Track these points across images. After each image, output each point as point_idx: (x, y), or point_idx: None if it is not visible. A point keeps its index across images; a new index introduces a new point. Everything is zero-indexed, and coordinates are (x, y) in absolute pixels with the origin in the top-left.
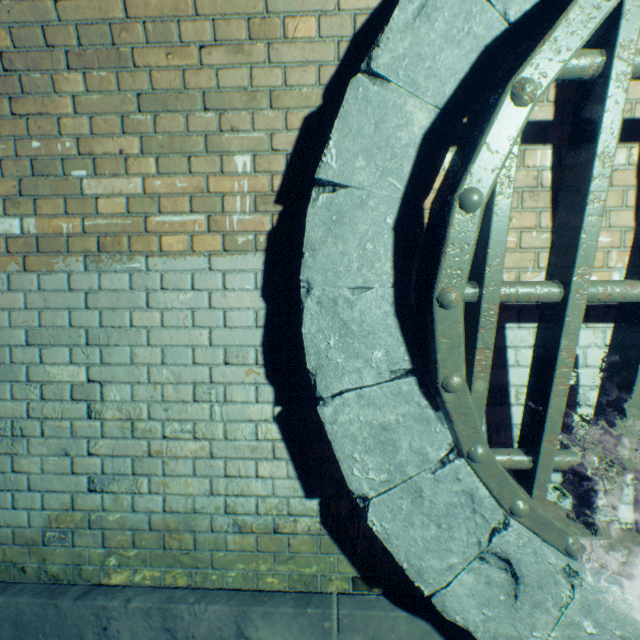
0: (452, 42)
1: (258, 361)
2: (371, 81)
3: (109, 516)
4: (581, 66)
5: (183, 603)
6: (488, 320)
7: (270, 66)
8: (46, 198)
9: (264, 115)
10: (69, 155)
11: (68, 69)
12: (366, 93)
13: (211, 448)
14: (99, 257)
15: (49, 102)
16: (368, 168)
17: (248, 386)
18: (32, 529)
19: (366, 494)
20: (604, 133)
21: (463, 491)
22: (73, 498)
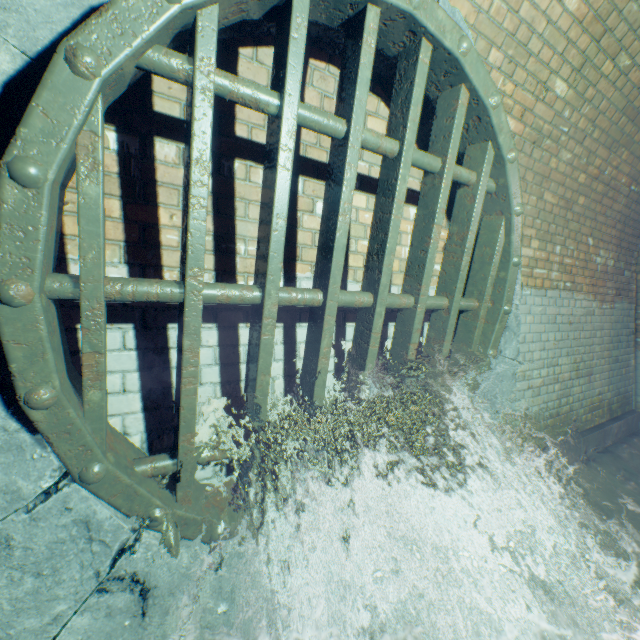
0: None
1: None
2: None
3: None
4: (171, 66)
5: None
6: (94, 320)
7: None
8: None
9: None
10: None
11: None
12: None
13: None
14: None
15: None
16: None
17: None
18: None
19: None
20: (197, 141)
21: (76, 521)
22: None
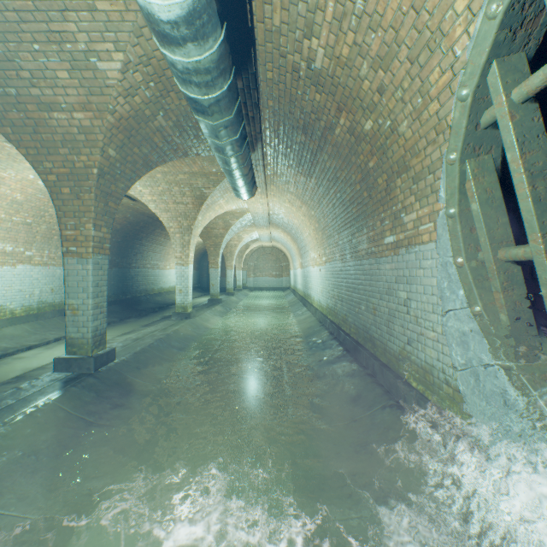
0: None
1: None
2: None
3: (411, 356)
4: (491, 116)
5: (422, 401)
6: (491, 273)
7: (445, 143)
8: (396, 227)
9: None
10: (400, 209)
11: (396, 178)
12: None
13: (437, 337)
14: (407, 247)
15: (395, 192)
16: None
17: None
18: (396, 353)
19: (456, 367)
20: (507, 149)
21: (499, 386)
22: (404, 345)
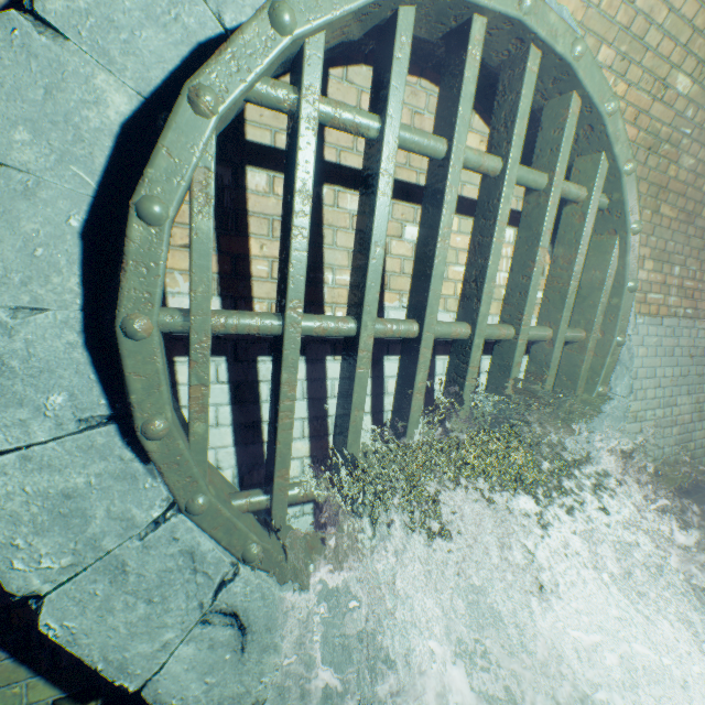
0: (157, 22)
1: None
2: (39, 28)
3: None
4: (277, 97)
5: None
6: (201, 353)
7: None
8: None
9: None
10: None
11: None
12: (28, 41)
13: None
14: None
15: None
16: (38, 146)
17: None
18: None
19: (38, 591)
20: (301, 170)
21: (182, 551)
22: None
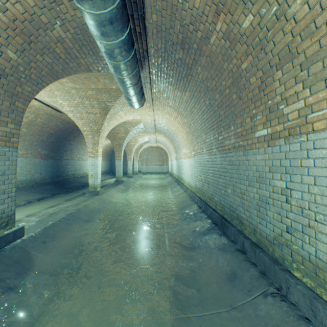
0: None
1: None
2: None
3: (292, 245)
4: None
5: (319, 304)
6: None
7: None
8: (272, 120)
9: None
10: (278, 102)
11: (276, 71)
12: None
13: None
14: (288, 138)
15: (272, 86)
16: None
17: None
18: (270, 237)
19: None
20: None
21: None
22: (281, 232)
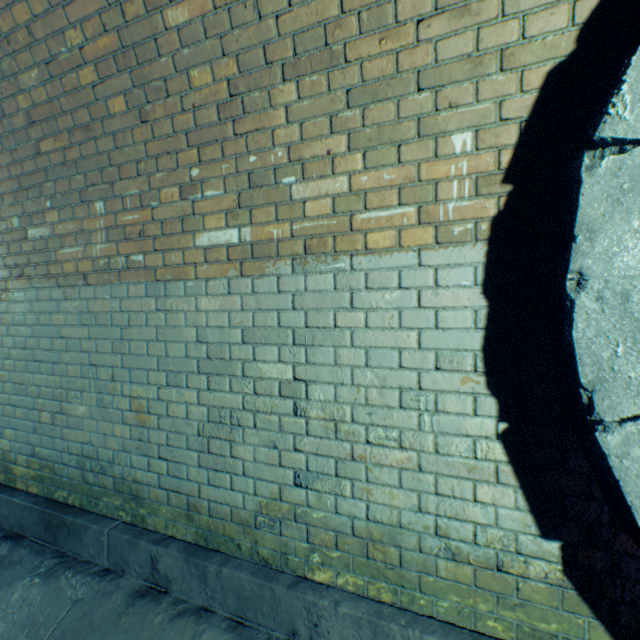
0: None
1: (476, 368)
2: None
3: (312, 513)
4: None
5: (394, 623)
6: None
7: (503, 20)
8: (259, 208)
9: (491, 81)
10: (280, 164)
11: (283, 81)
12: None
13: (418, 460)
14: (305, 259)
15: (264, 117)
16: None
17: (463, 396)
18: (245, 511)
19: None
20: None
21: None
22: (280, 489)
